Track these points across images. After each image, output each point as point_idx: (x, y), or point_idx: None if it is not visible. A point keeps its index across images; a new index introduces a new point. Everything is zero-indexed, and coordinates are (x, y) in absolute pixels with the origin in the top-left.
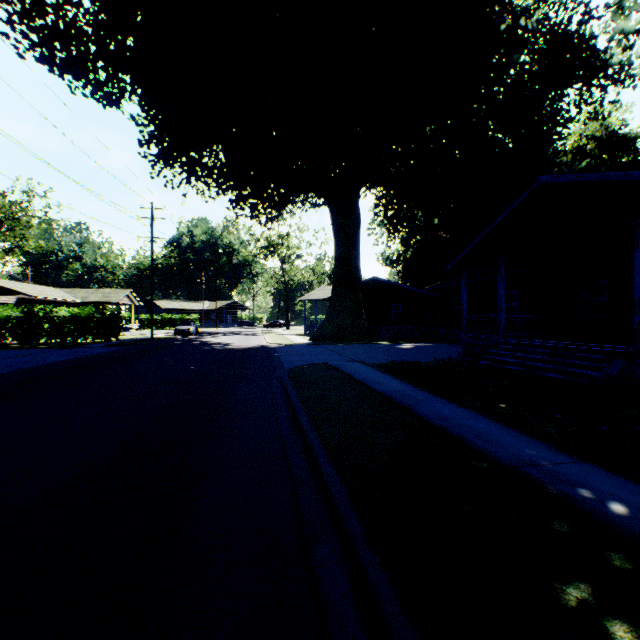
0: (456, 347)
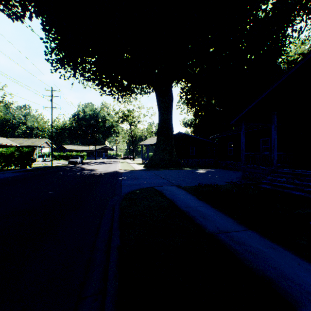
0: (231, 172)
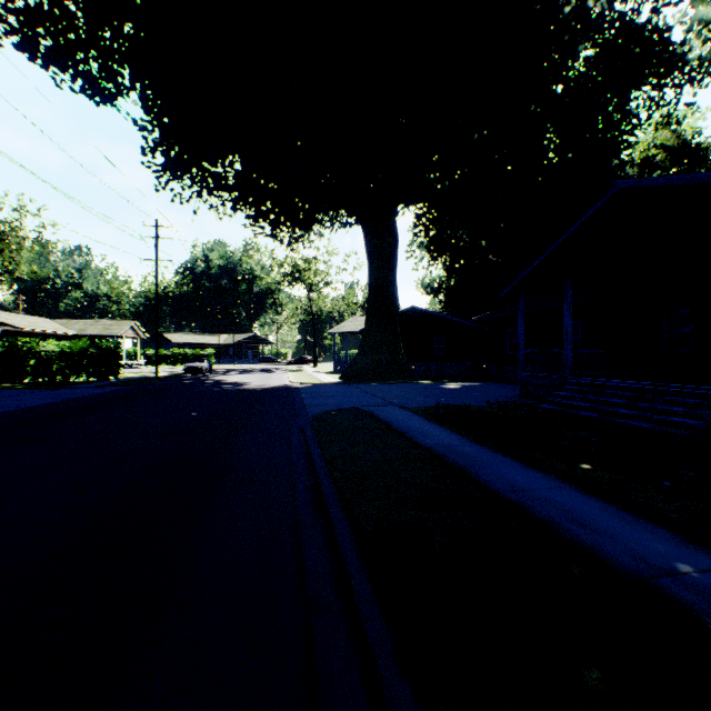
0: (510, 387)
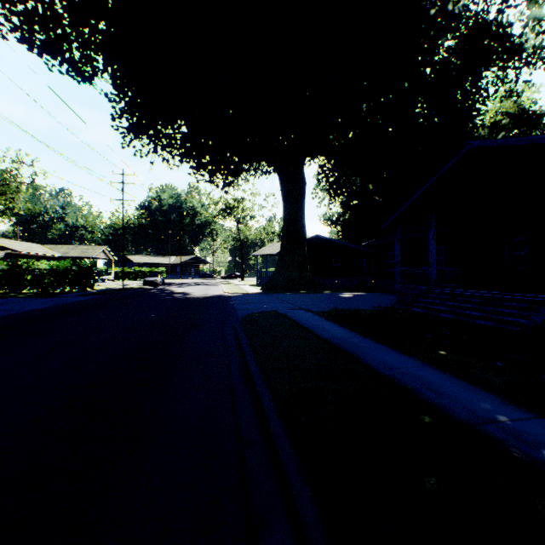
0: (390, 296)
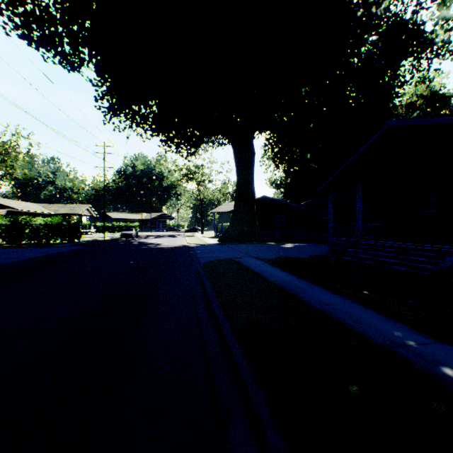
0: (324, 246)
